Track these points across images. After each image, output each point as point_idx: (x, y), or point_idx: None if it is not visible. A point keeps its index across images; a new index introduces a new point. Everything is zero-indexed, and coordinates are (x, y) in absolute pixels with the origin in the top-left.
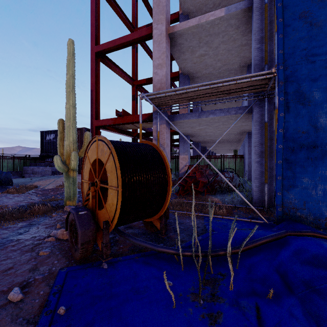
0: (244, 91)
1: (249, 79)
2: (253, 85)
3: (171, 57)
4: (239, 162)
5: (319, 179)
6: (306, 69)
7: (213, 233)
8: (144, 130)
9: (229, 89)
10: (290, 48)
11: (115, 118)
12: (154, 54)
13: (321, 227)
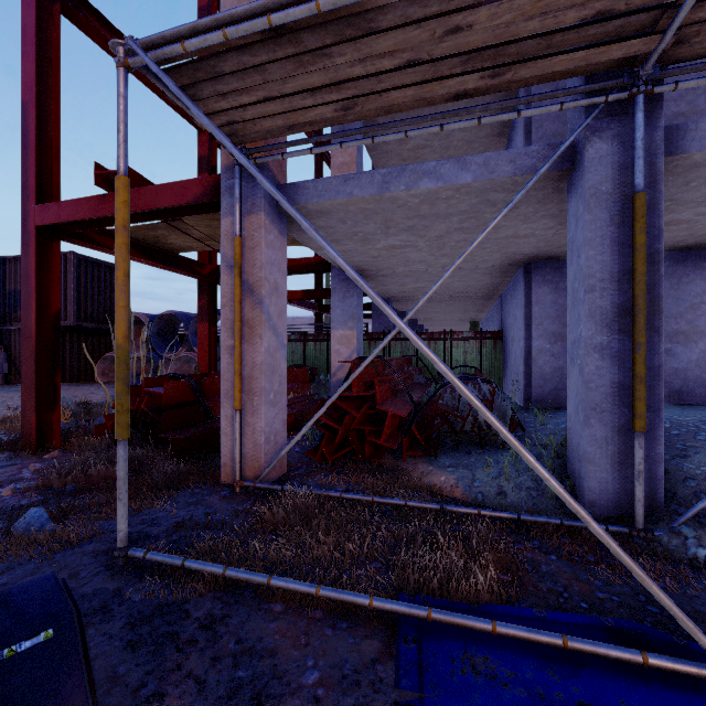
0: (563, 57)
1: None
2: (610, 9)
3: None
4: (491, 349)
5: None
6: None
7: None
8: None
9: (504, 39)
10: None
11: (100, 198)
12: None
13: None
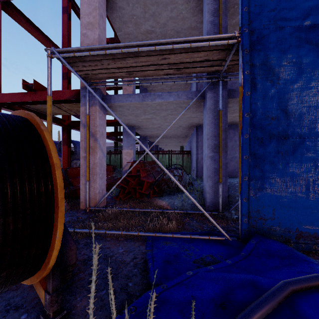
0: (197, 68)
1: (207, 43)
2: (208, 59)
3: (115, 39)
4: (186, 158)
5: (290, 179)
6: (276, 36)
7: (158, 293)
8: (78, 117)
9: (180, 62)
10: (257, 5)
11: (24, 93)
12: (82, 9)
13: (292, 241)
